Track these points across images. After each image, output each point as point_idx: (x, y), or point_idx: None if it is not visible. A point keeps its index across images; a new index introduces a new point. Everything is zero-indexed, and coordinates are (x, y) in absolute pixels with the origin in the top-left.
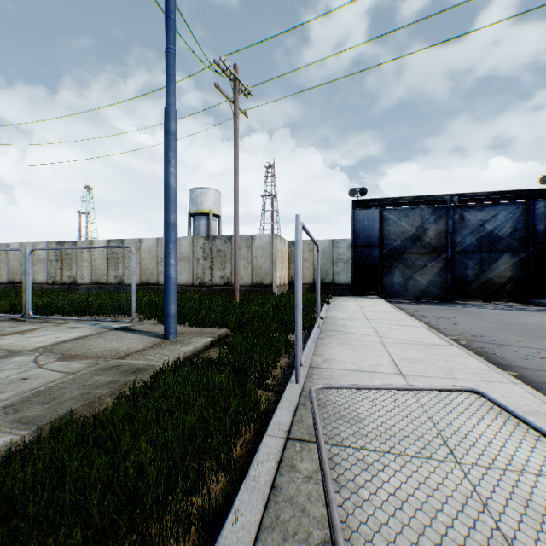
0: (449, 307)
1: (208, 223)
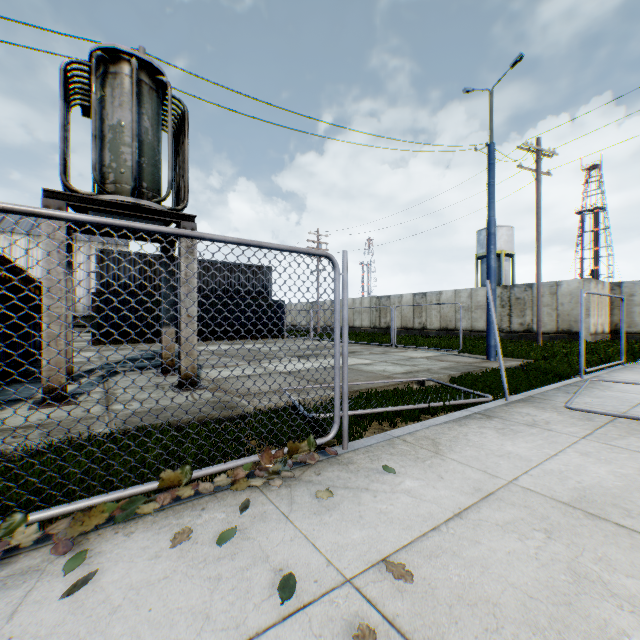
0: None
1: (498, 264)
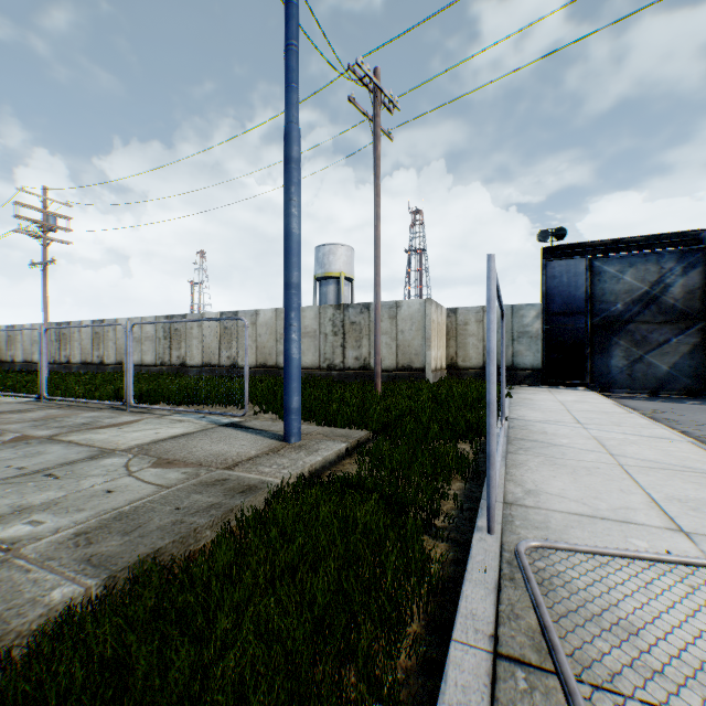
0: None
1: (338, 288)
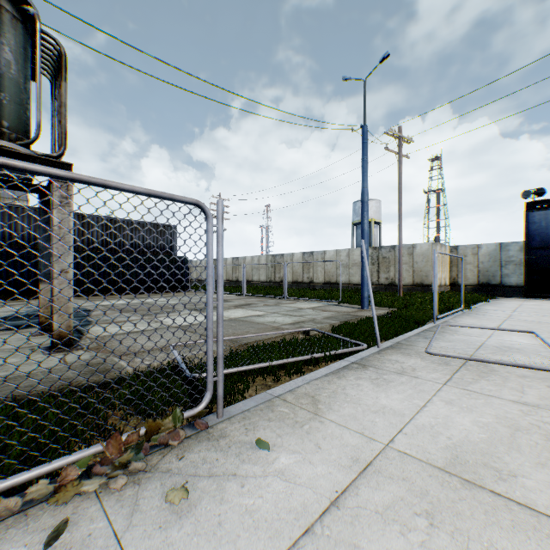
0: None
1: (369, 230)
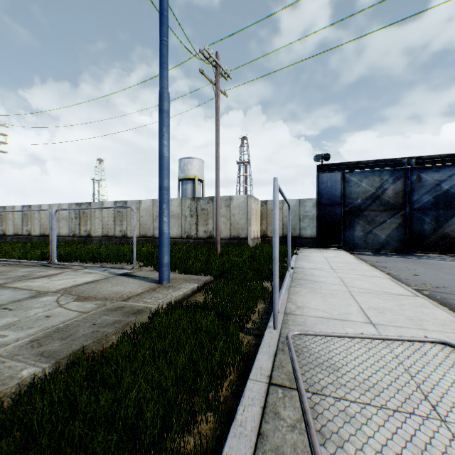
0: (407, 259)
1: (193, 186)
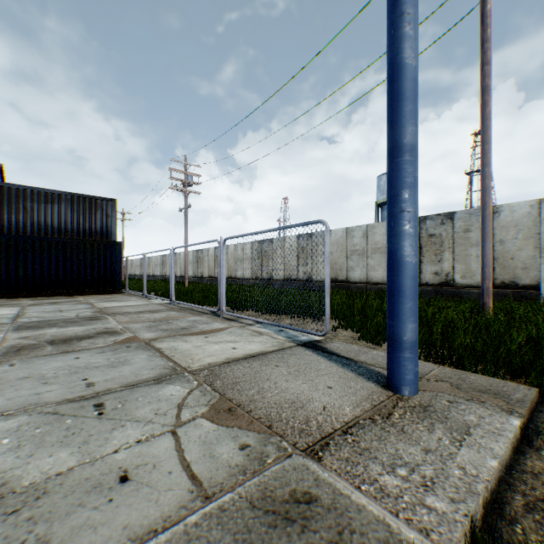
0: None
1: None
